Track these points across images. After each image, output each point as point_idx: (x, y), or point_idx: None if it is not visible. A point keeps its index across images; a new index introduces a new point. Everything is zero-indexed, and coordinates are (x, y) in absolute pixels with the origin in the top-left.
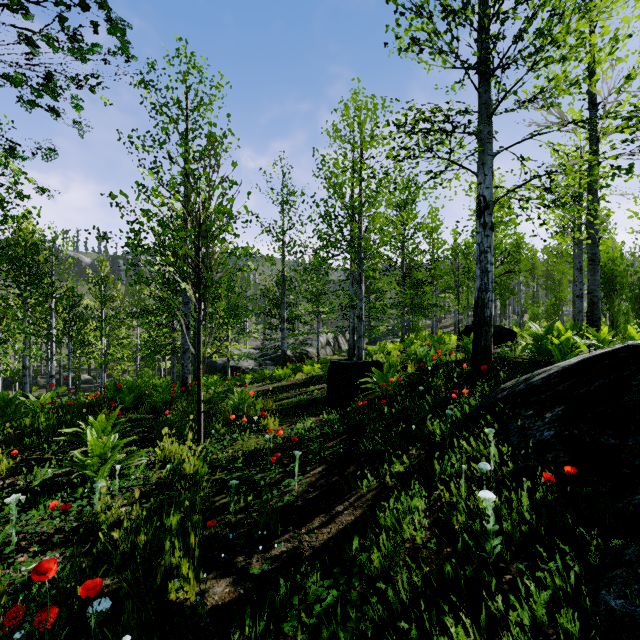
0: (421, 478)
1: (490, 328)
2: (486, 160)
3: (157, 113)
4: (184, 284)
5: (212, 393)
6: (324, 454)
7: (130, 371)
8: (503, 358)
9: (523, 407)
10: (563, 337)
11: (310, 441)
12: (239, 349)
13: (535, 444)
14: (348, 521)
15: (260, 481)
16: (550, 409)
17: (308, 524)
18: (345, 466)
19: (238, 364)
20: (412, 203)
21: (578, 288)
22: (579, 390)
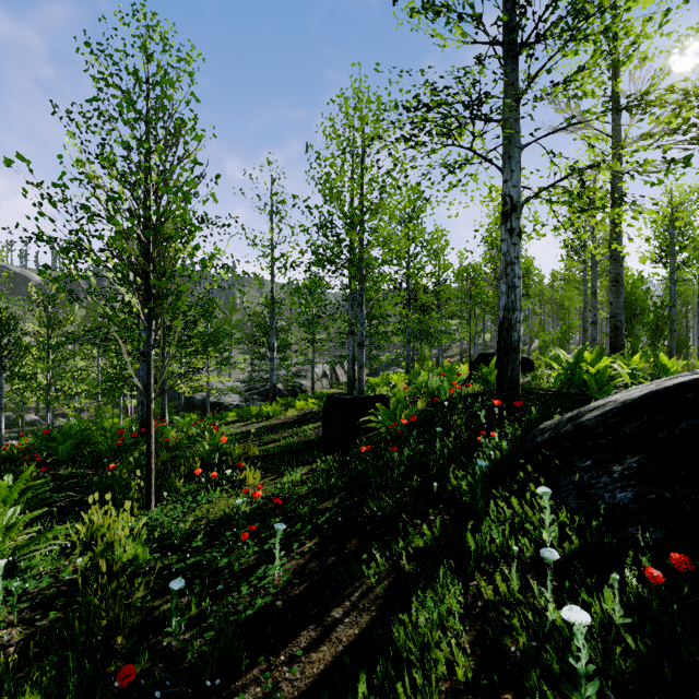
0: (451, 562)
1: (518, 355)
2: (513, 153)
3: (107, 85)
4: (129, 296)
5: (180, 437)
6: (317, 521)
7: (90, 409)
8: (528, 390)
9: (576, 455)
10: (599, 365)
11: (299, 501)
12: (222, 382)
13: (606, 510)
14: (350, 637)
15: (224, 570)
16: (618, 460)
17: (290, 644)
18: (345, 540)
19: (220, 400)
20: (418, 218)
21: (592, 314)
22: (657, 434)
